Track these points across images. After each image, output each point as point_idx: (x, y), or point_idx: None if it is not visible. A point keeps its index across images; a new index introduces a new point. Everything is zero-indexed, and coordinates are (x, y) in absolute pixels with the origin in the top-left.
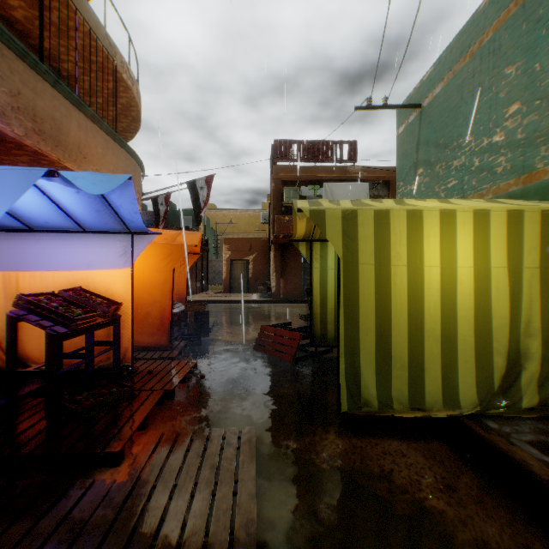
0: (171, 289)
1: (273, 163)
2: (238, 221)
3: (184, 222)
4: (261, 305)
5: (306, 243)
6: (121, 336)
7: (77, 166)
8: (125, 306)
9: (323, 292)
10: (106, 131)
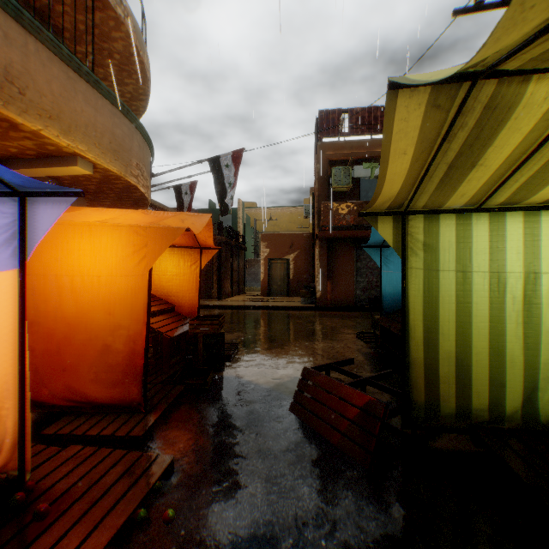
0: (146, 306)
1: (318, 140)
2: (279, 219)
3: (224, 221)
4: (303, 314)
5: (393, 218)
6: (4, 414)
7: (2, 104)
8: (12, 351)
9: (430, 316)
10: (71, 64)
